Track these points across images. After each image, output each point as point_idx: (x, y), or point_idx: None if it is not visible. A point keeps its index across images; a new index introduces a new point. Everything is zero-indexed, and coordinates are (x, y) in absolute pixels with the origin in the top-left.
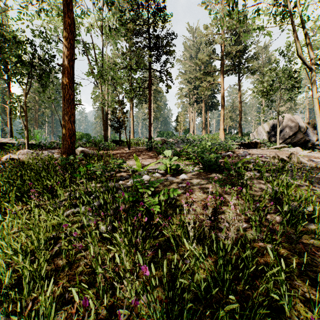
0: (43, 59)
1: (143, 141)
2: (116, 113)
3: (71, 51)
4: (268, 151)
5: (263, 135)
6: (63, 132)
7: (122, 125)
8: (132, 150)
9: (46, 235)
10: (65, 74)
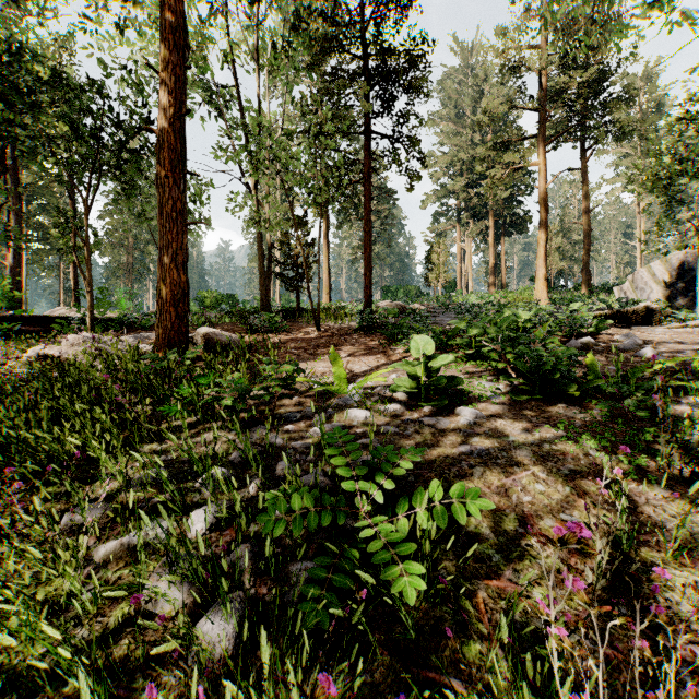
0: (125, 125)
1: (351, 309)
2: (290, 245)
3: (178, 95)
4: (694, 334)
5: (650, 290)
6: (160, 292)
7: (302, 273)
8: (326, 331)
9: (8, 657)
10: (163, 151)
